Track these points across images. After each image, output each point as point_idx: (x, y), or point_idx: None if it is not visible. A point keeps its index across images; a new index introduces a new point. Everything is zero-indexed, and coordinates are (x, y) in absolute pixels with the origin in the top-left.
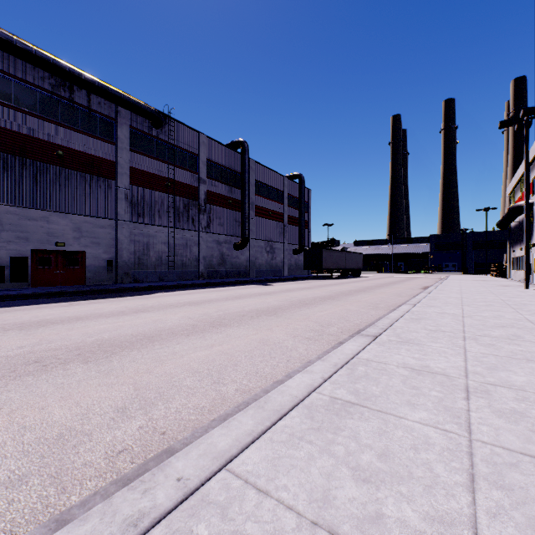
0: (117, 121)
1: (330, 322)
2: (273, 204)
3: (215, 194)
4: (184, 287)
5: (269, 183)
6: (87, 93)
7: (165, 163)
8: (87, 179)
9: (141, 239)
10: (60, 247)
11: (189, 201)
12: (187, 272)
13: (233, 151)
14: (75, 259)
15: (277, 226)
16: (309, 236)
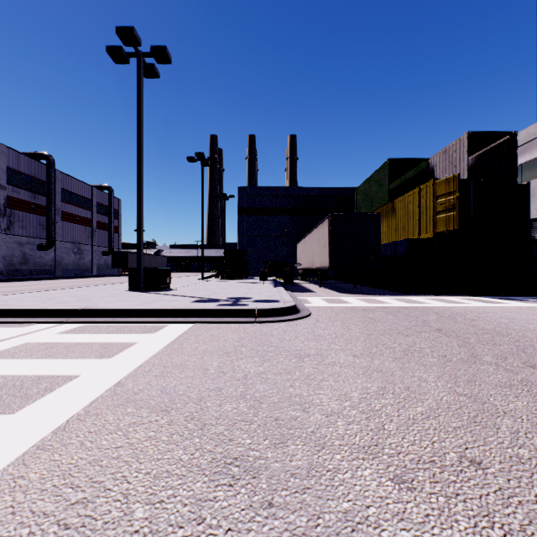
0: None
1: None
2: (82, 210)
3: (16, 199)
4: None
5: (77, 192)
6: None
7: None
8: None
9: None
10: None
11: None
12: None
13: (37, 161)
14: None
15: (85, 231)
16: (120, 240)
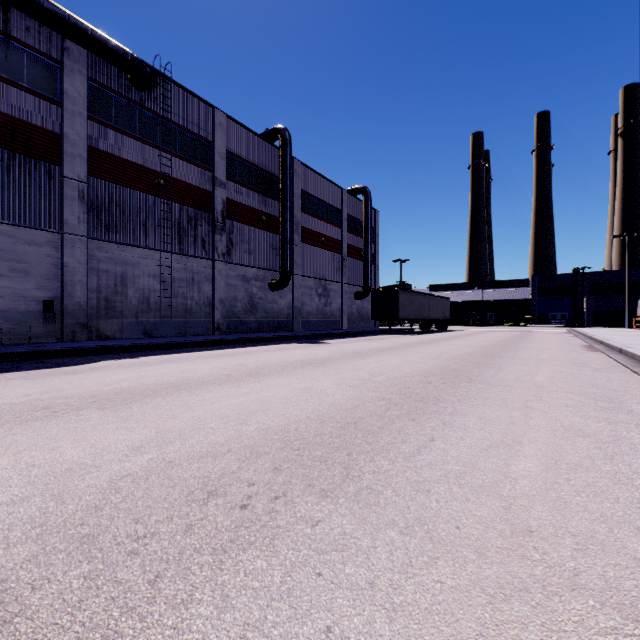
0: (63, 65)
1: None
2: (327, 227)
3: (239, 205)
4: (174, 348)
5: (321, 197)
6: (1, 6)
7: (154, 148)
8: (1, 157)
9: (111, 268)
10: None
11: (197, 212)
12: (194, 323)
13: (268, 144)
14: None
15: (332, 259)
16: (377, 275)
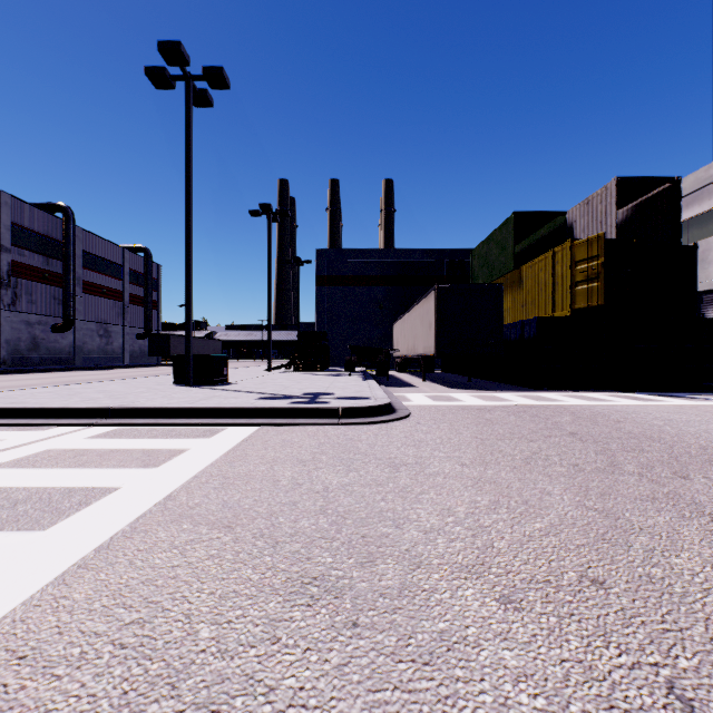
0: None
1: None
2: (109, 280)
3: (24, 265)
4: None
5: (103, 255)
6: None
7: None
8: None
9: None
10: None
11: None
12: None
13: (51, 215)
14: None
15: (114, 306)
16: (160, 319)
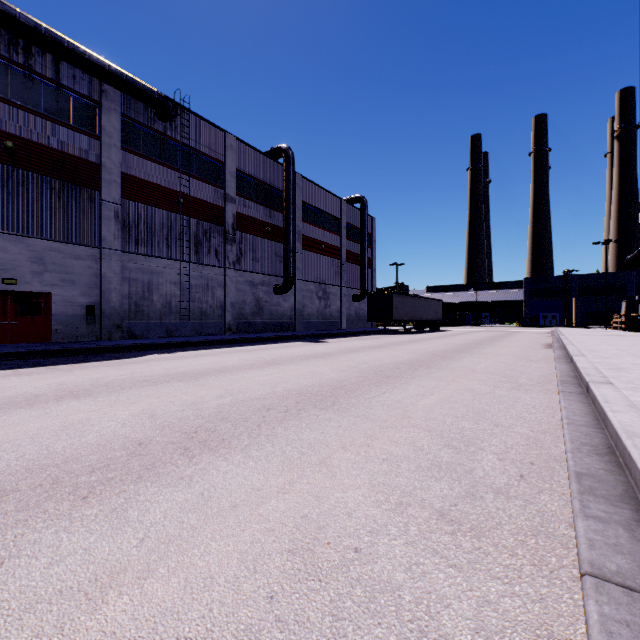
0: (102, 105)
1: (463, 430)
2: (327, 235)
3: (248, 218)
4: (197, 346)
5: (322, 207)
6: (54, 60)
7: (175, 171)
8: (54, 186)
9: (140, 277)
10: (10, 286)
11: (211, 225)
12: (208, 325)
13: (273, 161)
14: (35, 304)
15: (331, 265)
16: (373, 279)
